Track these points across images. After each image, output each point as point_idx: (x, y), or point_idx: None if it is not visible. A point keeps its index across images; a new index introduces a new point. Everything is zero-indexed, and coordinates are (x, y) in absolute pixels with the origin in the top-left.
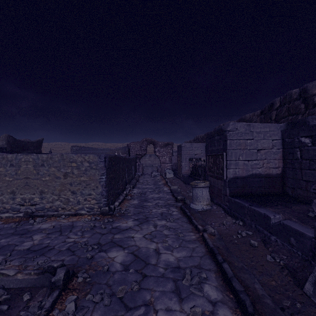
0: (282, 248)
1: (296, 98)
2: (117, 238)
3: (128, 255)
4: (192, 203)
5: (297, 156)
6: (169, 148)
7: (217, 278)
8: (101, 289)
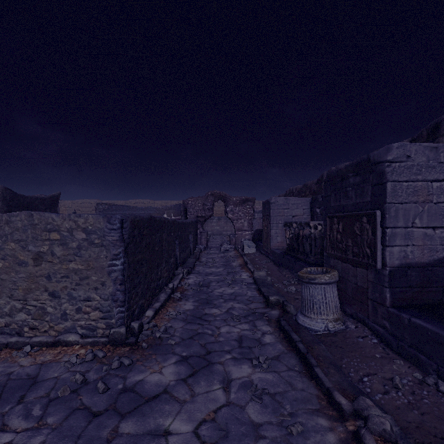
0: None
1: None
2: (124, 434)
3: None
4: (301, 313)
5: None
6: (249, 207)
7: None
8: None
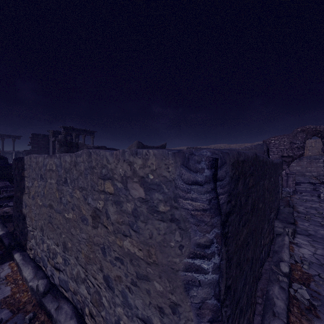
0: None
1: None
2: None
3: None
4: None
5: None
6: None
7: None
8: None
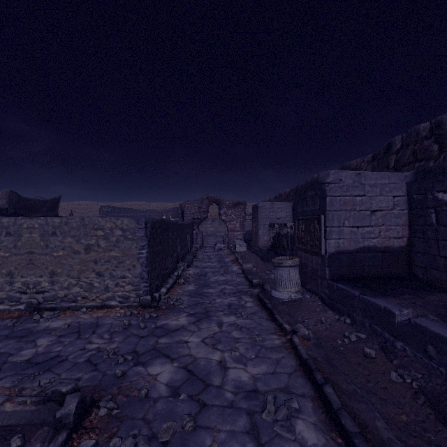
0: (414, 360)
1: (426, 137)
2: (162, 343)
3: (179, 371)
4: (274, 289)
5: (431, 220)
6: (240, 210)
7: (315, 409)
8: (135, 428)
